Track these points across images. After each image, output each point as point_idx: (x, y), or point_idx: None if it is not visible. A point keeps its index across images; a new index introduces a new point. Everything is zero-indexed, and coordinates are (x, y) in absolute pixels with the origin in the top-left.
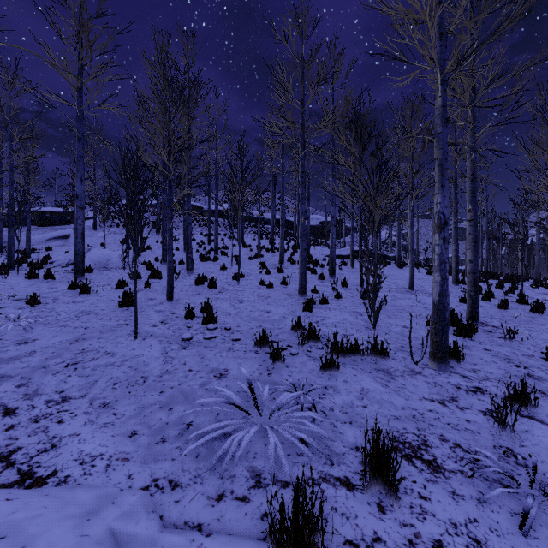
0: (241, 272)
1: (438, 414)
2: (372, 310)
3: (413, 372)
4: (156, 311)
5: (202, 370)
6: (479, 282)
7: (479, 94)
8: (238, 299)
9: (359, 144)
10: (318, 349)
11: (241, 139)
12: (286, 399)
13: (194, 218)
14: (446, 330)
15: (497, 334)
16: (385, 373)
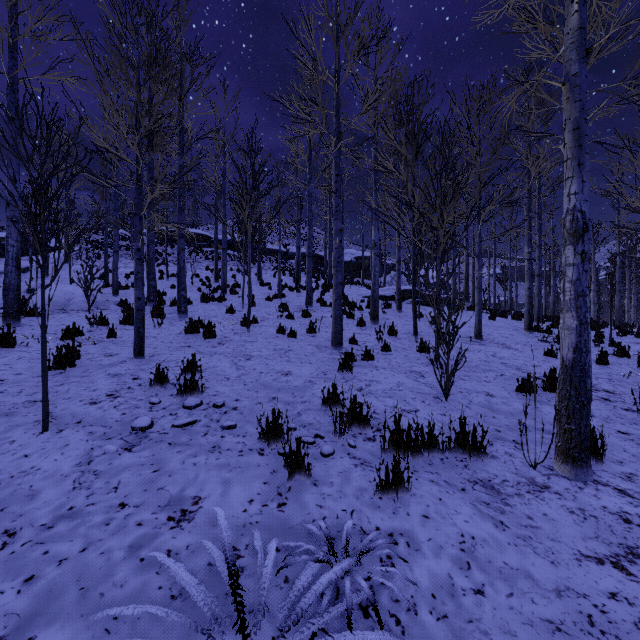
0: (253, 316)
1: (634, 607)
2: (443, 371)
3: (535, 484)
4: (109, 375)
5: (147, 503)
6: (554, 328)
7: (591, 58)
8: (244, 354)
9: (412, 143)
10: (366, 441)
11: (251, 132)
12: (312, 596)
13: (200, 250)
14: (587, 410)
15: (619, 404)
16: (489, 490)
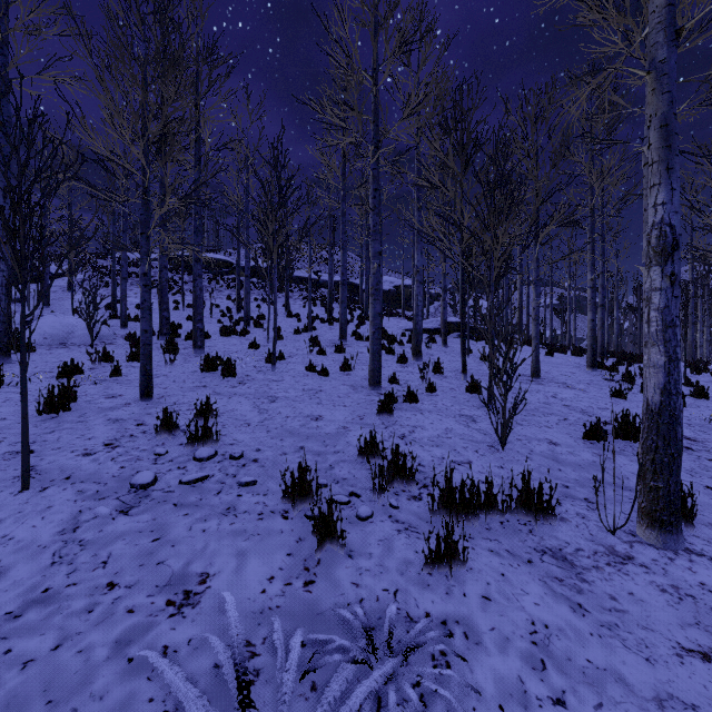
0: (279, 352)
1: None
2: (500, 415)
3: (616, 554)
4: (108, 420)
5: (142, 582)
6: (620, 365)
7: None
8: (268, 395)
9: (460, 154)
10: (411, 501)
11: (277, 141)
12: None
13: (221, 278)
14: (678, 464)
15: (703, 453)
16: (561, 562)
